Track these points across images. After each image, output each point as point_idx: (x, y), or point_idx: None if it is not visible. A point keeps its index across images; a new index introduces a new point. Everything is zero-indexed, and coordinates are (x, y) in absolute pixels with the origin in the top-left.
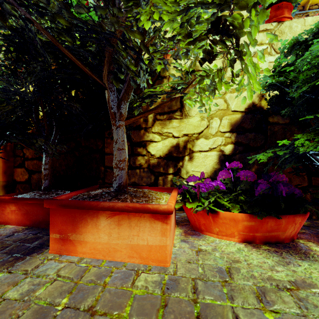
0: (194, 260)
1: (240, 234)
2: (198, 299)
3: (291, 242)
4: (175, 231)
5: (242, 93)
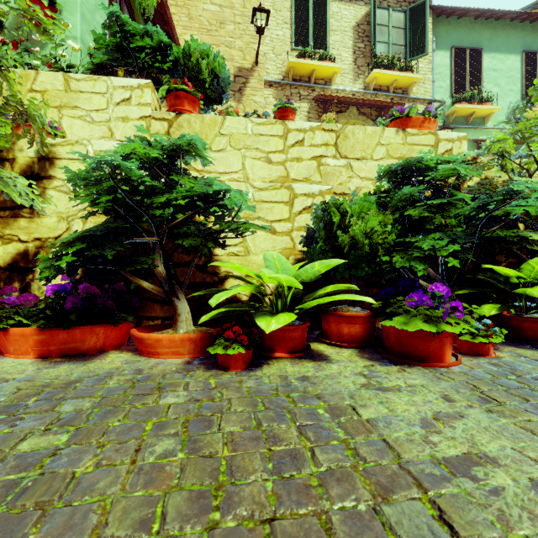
0: None
1: (34, 350)
2: None
3: (98, 353)
4: None
5: None
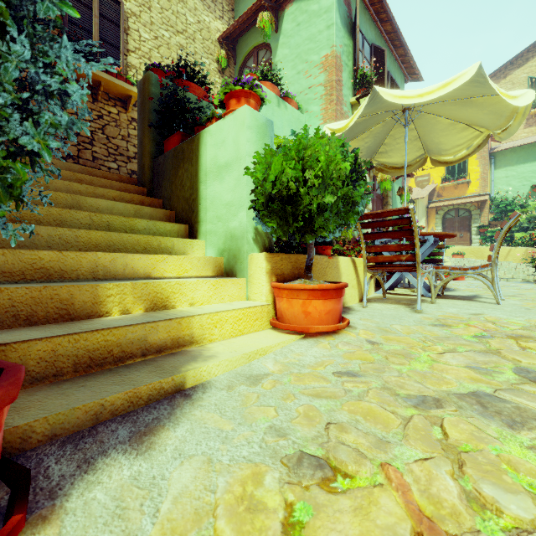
0: None
1: None
2: None
3: None
4: None
5: None
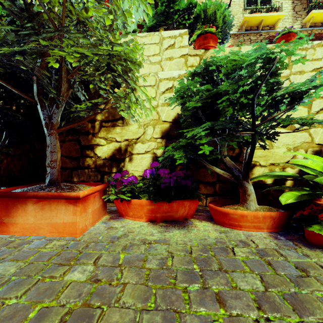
0: (100, 233)
1: (146, 216)
2: (83, 251)
3: (184, 220)
4: (103, 217)
5: (170, 107)
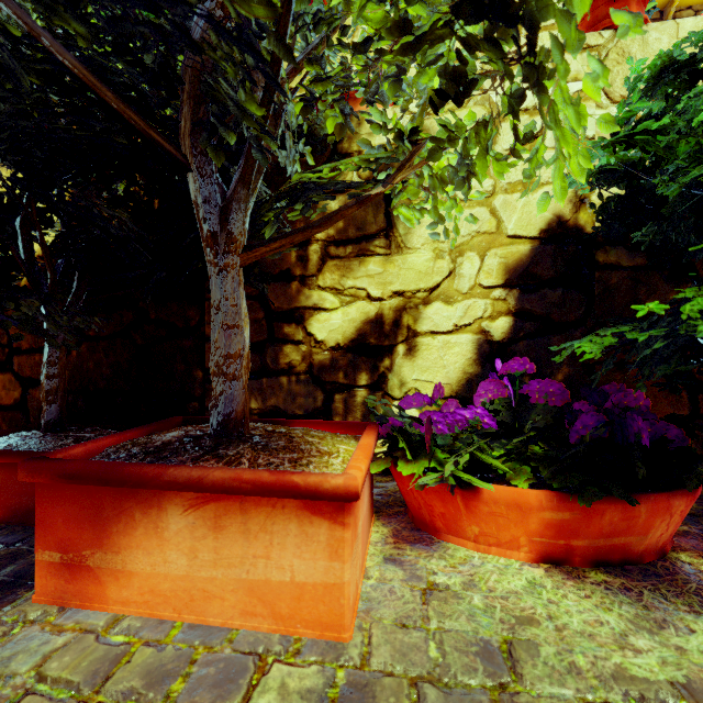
0: (416, 620)
1: (534, 542)
2: None
3: (659, 560)
4: (371, 531)
5: (533, 194)
